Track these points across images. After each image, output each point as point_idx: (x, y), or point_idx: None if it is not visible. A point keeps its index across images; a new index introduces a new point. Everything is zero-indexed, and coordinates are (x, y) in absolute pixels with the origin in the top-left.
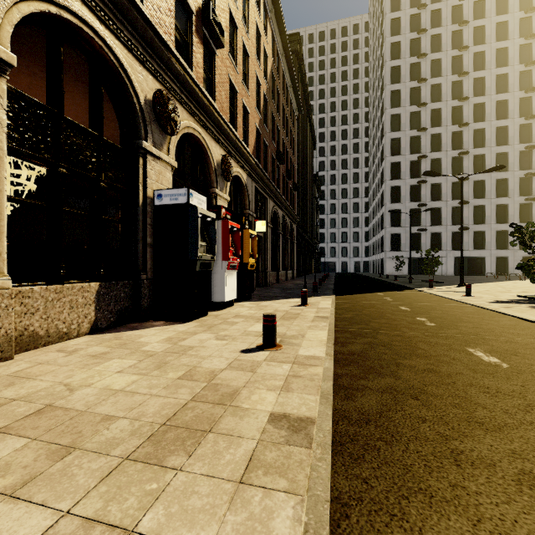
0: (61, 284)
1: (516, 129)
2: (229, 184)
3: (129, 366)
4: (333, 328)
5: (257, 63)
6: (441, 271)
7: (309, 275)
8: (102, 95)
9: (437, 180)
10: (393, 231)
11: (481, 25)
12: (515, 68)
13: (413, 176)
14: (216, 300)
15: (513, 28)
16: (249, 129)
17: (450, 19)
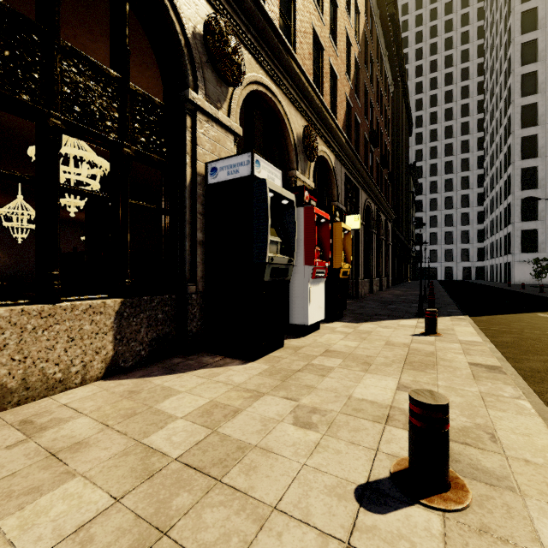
0: (53, 303)
1: None
2: (313, 166)
3: (74, 529)
4: (547, 408)
5: (347, 19)
6: None
7: (405, 283)
8: (127, 18)
9: None
10: (525, 226)
11: None
12: None
13: None
14: (296, 322)
15: None
16: (337, 99)
17: None
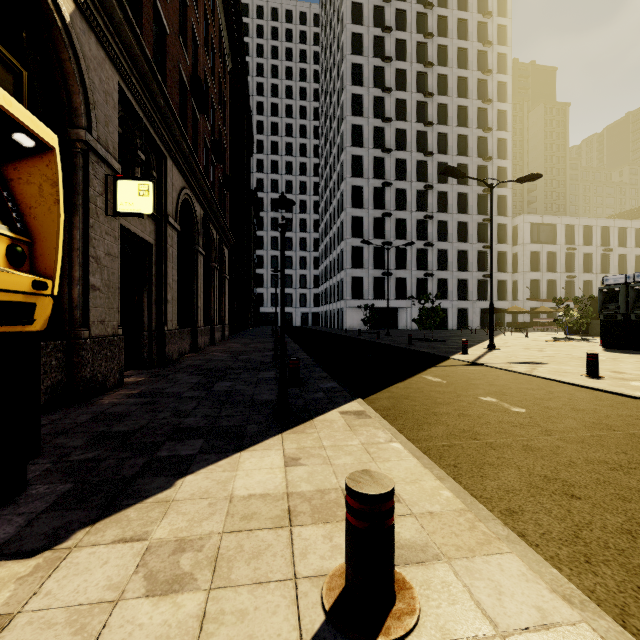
0: None
1: (474, 170)
2: None
3: None
4: None
5: None
6: (406, 324)
7: (247, 331)
8: None
9: (402, 215)
10: (354, 273)
11: (445, 45)
12: (474, 103)
13: (377, 207)
14: None
15: (472, 59)
16: None
17: (416, 27)
